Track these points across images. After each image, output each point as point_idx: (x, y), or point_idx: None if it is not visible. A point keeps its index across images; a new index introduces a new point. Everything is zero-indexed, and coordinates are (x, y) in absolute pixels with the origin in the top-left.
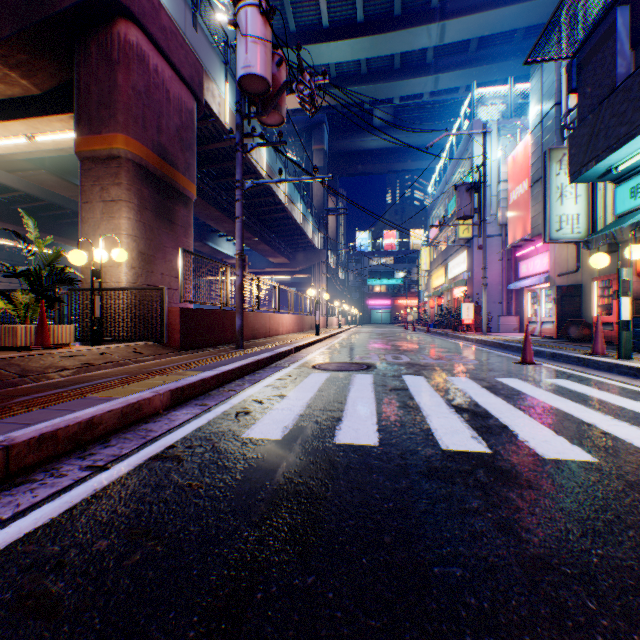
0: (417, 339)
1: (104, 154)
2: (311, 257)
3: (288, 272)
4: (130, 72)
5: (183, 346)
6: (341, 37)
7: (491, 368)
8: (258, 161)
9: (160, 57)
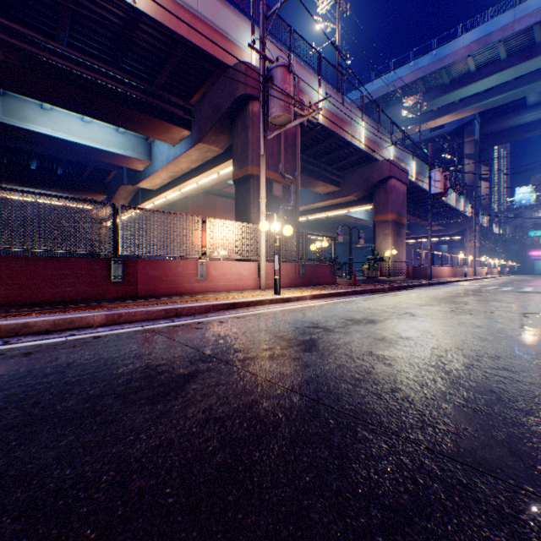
0: (538, 282)
1: (383, 220)
2: (461, 223)
3: (441, 235)
4: (391, 194)
5: (412, 278)
6: (486, 77)
7: (534, 287)
8: (426, 185)
9: (397, 182)
